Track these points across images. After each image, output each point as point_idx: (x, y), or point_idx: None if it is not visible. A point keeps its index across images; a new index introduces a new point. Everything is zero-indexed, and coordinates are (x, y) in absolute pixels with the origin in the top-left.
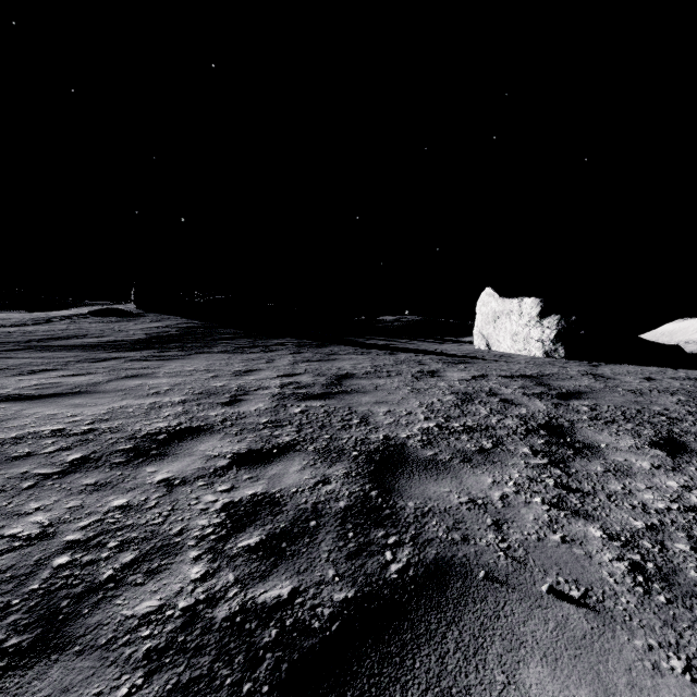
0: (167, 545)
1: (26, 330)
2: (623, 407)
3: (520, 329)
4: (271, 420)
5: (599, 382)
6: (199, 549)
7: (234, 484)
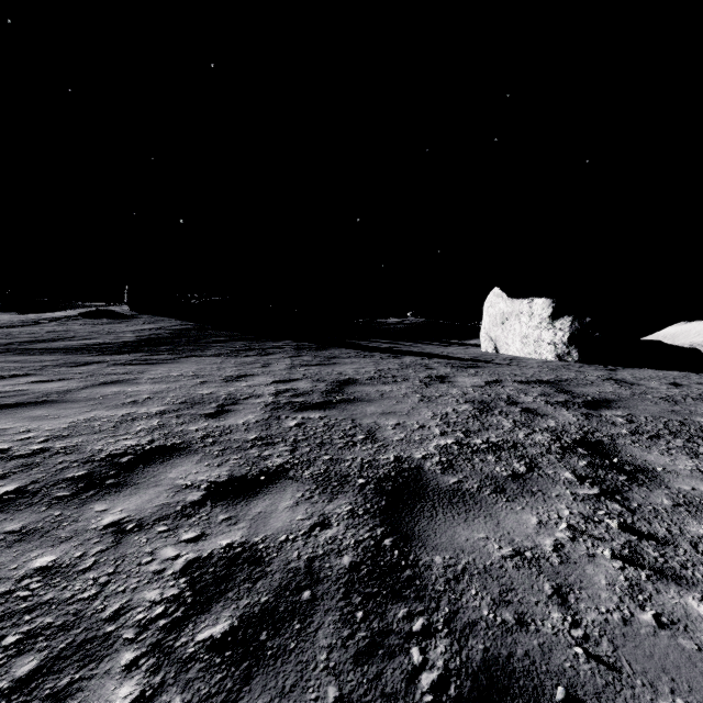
0: (91, 639)
1: (10, 332)
2: (662, 418)
3: (530, 331)
4: (261, 437)
5: (624, 389)
6: (138, 647)
7: (205, 528)
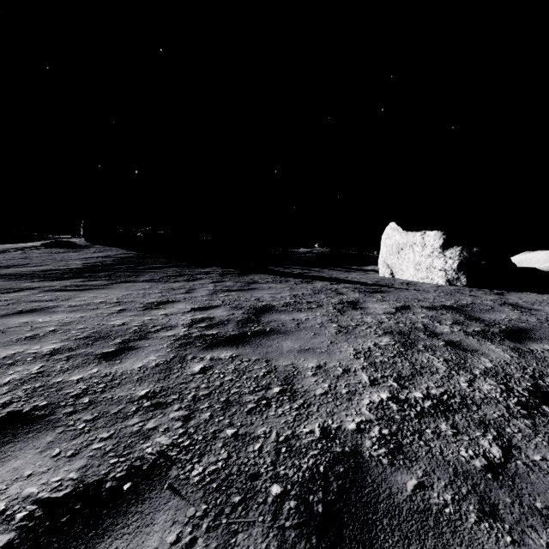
0: None
1: None
2: None
3: (423, 259)
4: (153, 392)
5: (527, 315)
6: None
7: None
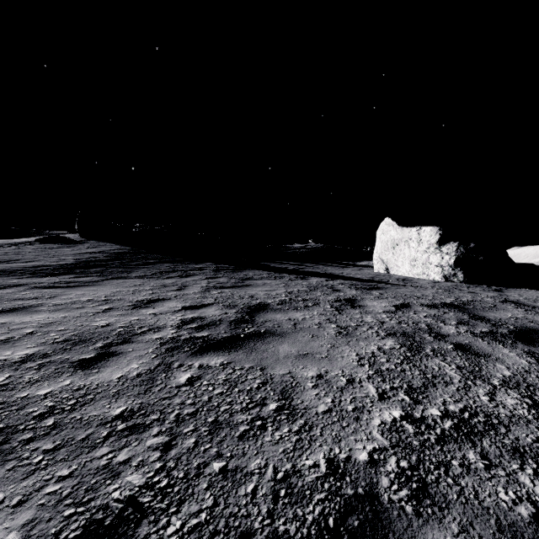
0: None
1: None
2: None
3: (418, 255)
4: (130, 410)
5: (532, 313)
6: None
7: None
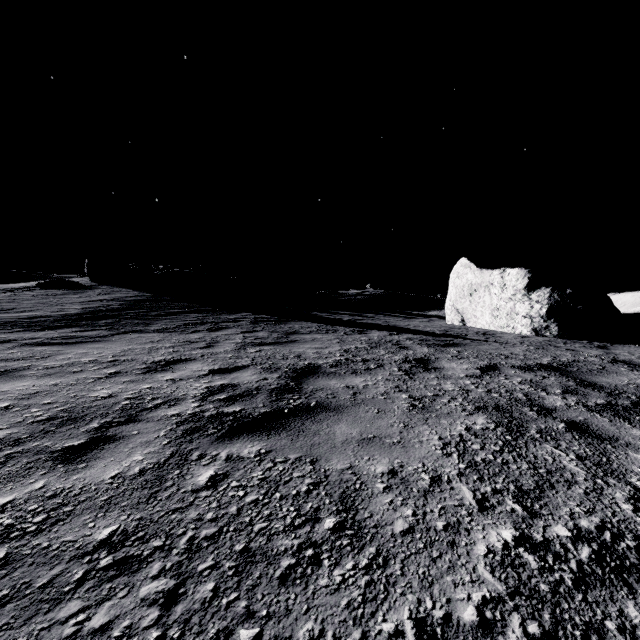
0: None
1: None
2: None
3: (502, 303)
4: (123, 531)
5: None
6: None
7: None
